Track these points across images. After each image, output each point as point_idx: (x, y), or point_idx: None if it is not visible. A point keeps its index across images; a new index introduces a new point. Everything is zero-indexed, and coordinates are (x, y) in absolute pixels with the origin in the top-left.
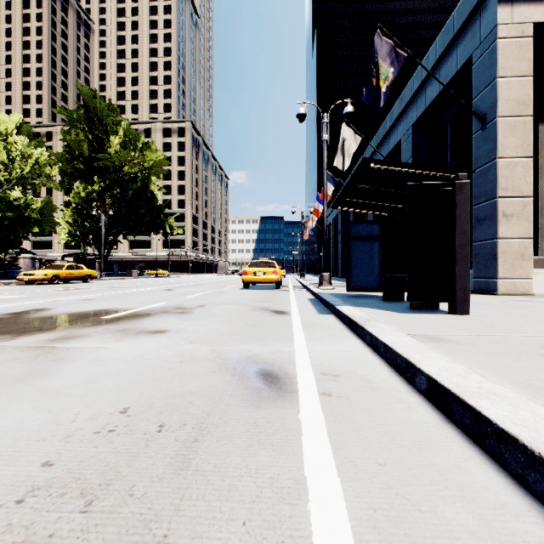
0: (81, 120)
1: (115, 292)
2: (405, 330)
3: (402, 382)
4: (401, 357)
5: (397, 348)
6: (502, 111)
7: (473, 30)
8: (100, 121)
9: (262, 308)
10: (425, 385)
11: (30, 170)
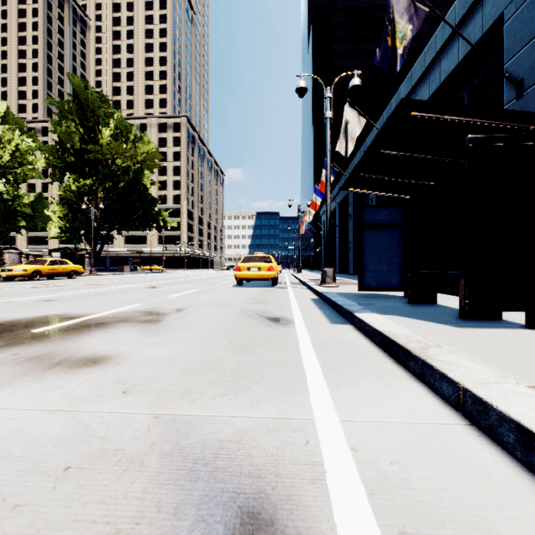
0: (71, 111)
1: (90, 290)
2: (509, 371)
3: None
4: None
5: None
6: None
7: None
8: (91, 113)
9: (255, 313)
10: None
11: (12, 160)
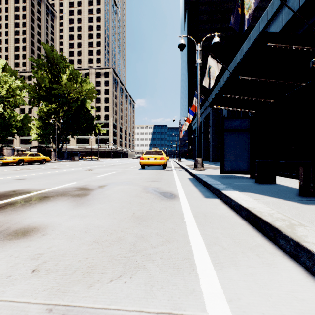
0: (44, 65)
1: (50, 172)
2: None
3: None
4: None
5: None
6: None
7: None
8: (56, 66)
9: (152, 189)
10: None
11: (7, 93)
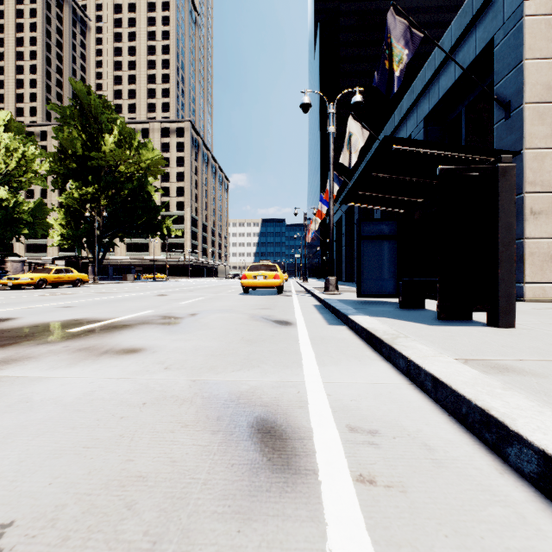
0: (74, 117)
1: (101, 298)
2: (449, 351)
3: (478, 446)
4: (471, 404)
5: (458, 386)
6: (530, 97)
7: (495, 9)
8: (94, 119)
9: (262, 317)
10: (535, 466)
11: (16, 168)
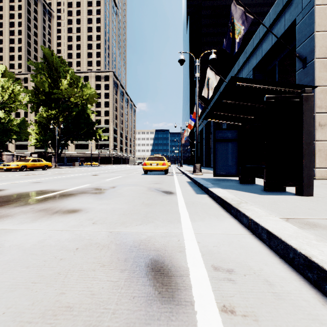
0: (43, 69)
1: (58, 177)
2: (275, 212)
3: (303, 282)
4: (297, 252)
5: (286, 238)
6: (318, 54)
7: (297, 1)
8: (55, 70)
9: (155, 189)
10: None
11: (8, 99)
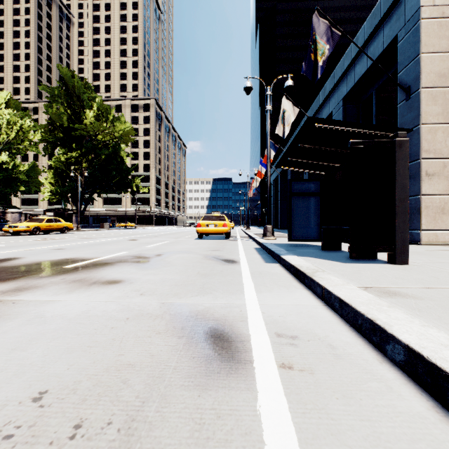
0: (61, 96)
1: (85, 242)
2: (354, 281)
3: (368, 346)
4: (364, 317)
5: (356, 305)
6: (425, 83)
7: (398, 13)
8: (77, 97)
9: (213, 257)
10: (402, 356)
11: (15, 137)
